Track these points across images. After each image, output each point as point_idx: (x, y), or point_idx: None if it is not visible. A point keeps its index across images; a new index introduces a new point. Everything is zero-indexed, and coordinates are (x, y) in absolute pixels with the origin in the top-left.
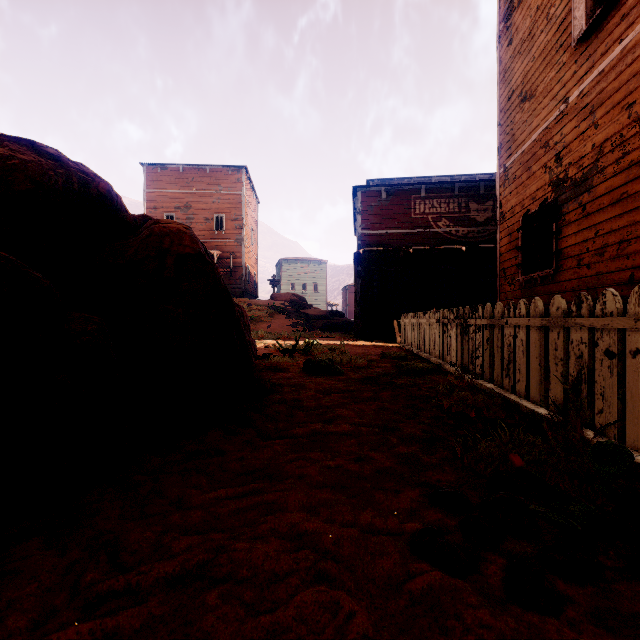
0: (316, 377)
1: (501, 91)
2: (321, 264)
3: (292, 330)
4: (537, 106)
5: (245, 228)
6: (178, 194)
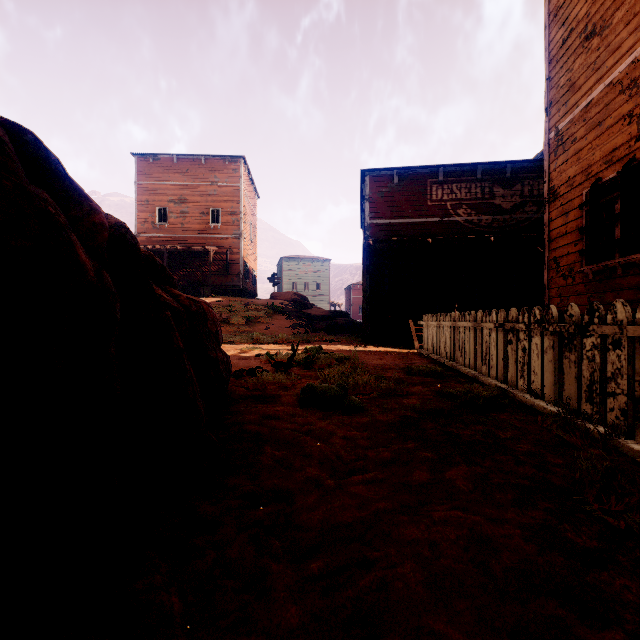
0: (320, 417)
1: (551, 36)
2: (324, 262)
3: (292, 332)
4: (615, 37)
5: (243, 222)
6: (171, 186)
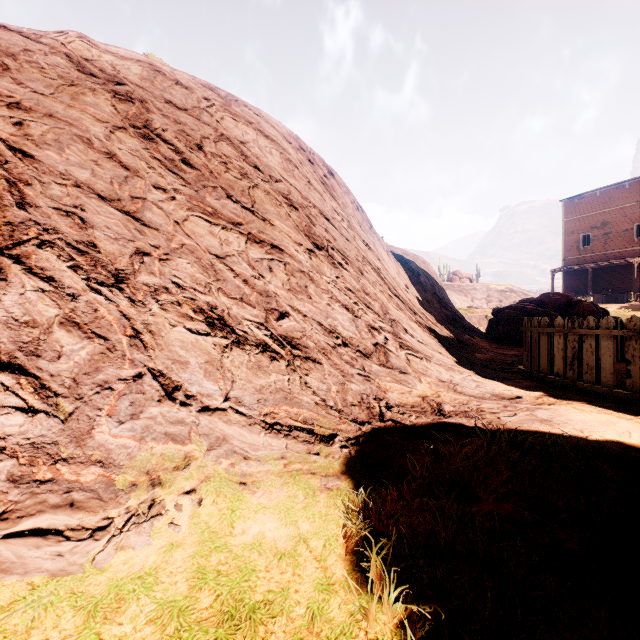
0: None
1: None
2: None
3: None
4: None
5: None
6: (594, 215)
